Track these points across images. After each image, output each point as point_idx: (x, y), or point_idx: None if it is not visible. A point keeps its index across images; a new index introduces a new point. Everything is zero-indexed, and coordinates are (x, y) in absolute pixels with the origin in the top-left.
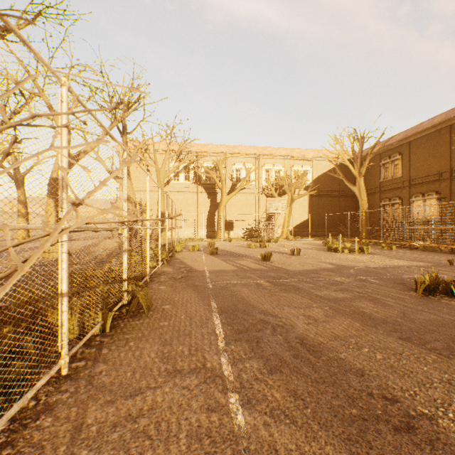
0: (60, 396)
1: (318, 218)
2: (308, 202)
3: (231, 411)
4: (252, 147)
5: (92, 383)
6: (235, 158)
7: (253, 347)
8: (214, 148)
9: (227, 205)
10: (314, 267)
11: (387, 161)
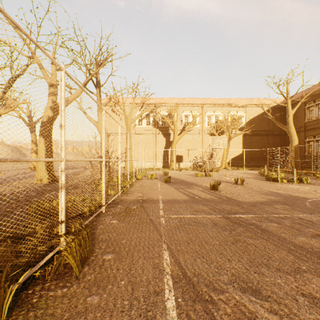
0: None
1: (250, 152)
2: (242, 140)
3: None
4: (197, 98)
5: None
6: (184, 107)
7: None
8: (168, 100)
9: (177, 143)
10: (264, 198)
11: (311, 105)
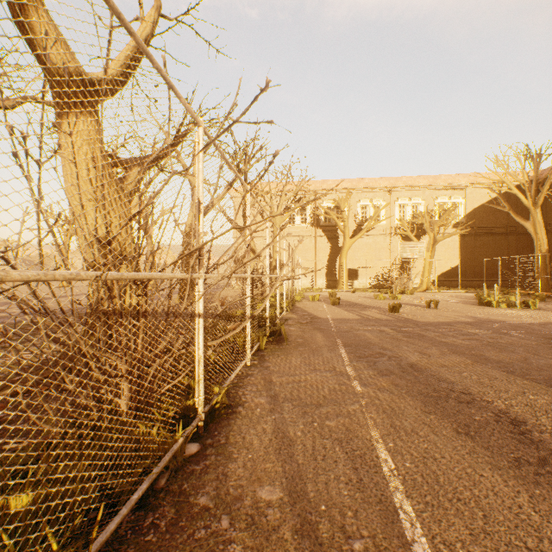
0: (253, 372)
1: (473, 264)
2: (458, 244)
3: (353, 386)
4: (382, 179)
5: (267, 369)
6: (360, 194)
7: (370, 365)
8: (334, 185)
9: (350, 249)
10: (450, 320)
11: None
